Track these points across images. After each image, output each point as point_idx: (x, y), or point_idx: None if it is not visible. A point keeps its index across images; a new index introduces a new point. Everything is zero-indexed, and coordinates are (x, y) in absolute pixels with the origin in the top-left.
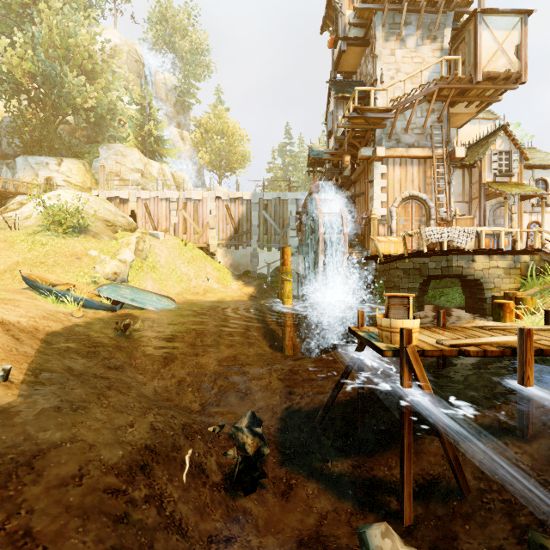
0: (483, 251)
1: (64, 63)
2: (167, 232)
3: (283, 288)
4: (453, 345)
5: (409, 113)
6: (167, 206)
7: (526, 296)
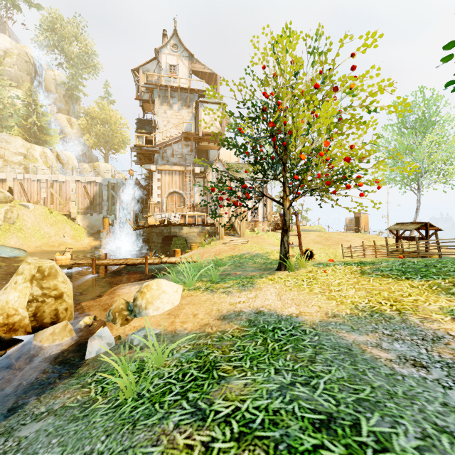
0: (184, 224)
1: None
2: (38, 203)
3: (101, 242)
4: (73, 263)
5: (175, 145)
6: (38, 185)
7: (195, 246)
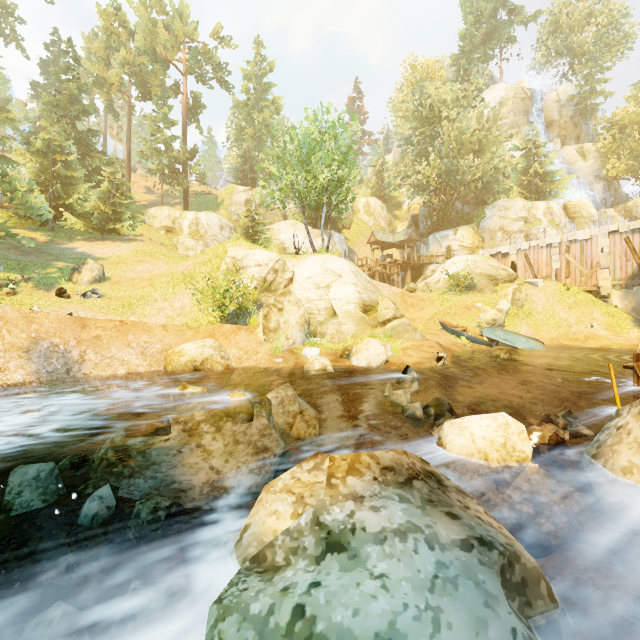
0: None
1: (458, 156)
2: (547, 278)
3: None
4: None
5: None
6: (547, 253)
7: None
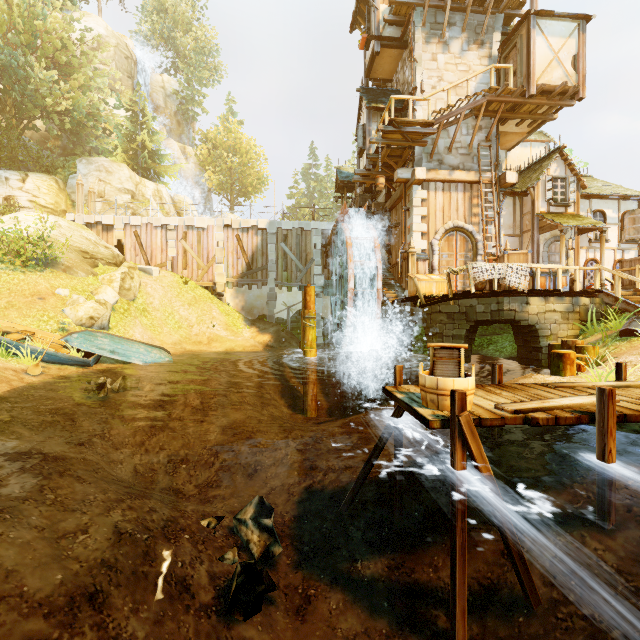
0: (538, 292)
1: (28, 51)
2: (163, 267)
3: (304, 336)
4: (517, 410)
5: (453, 129)
6: (163, 235)
7: (587, 345)
